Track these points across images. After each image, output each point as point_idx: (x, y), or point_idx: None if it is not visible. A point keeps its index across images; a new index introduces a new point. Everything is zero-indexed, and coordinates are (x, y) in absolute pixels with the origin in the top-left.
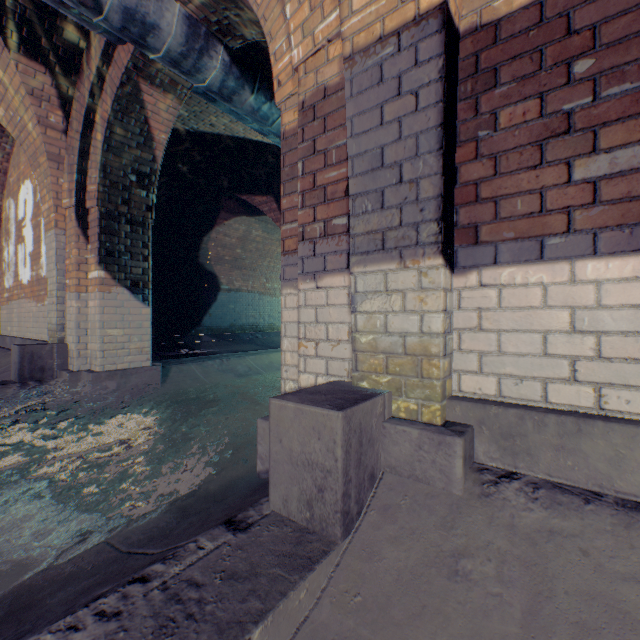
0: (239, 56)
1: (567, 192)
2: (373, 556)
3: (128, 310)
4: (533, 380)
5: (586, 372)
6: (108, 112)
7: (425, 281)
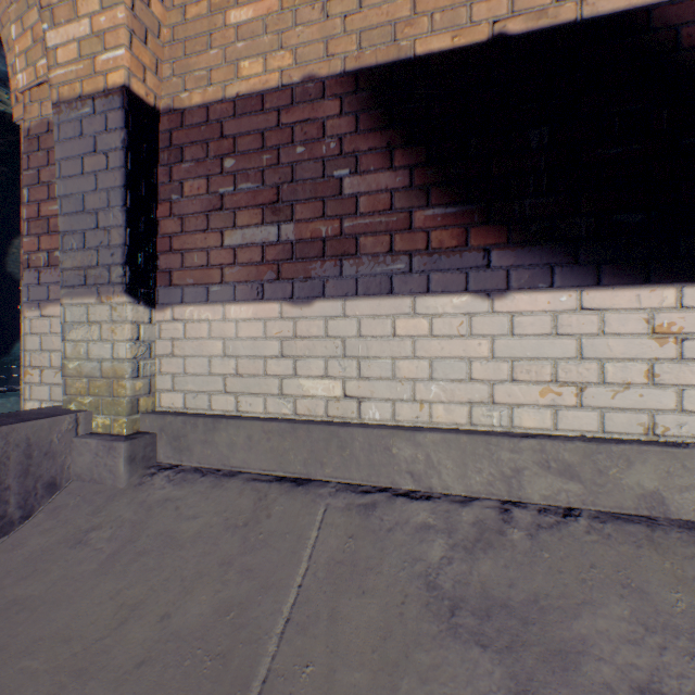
0: None
1: (222, 253)
2: (18, 547)
3: None
4: (204, 394)
5: (232, 385)
6: None
7: (116, 315)
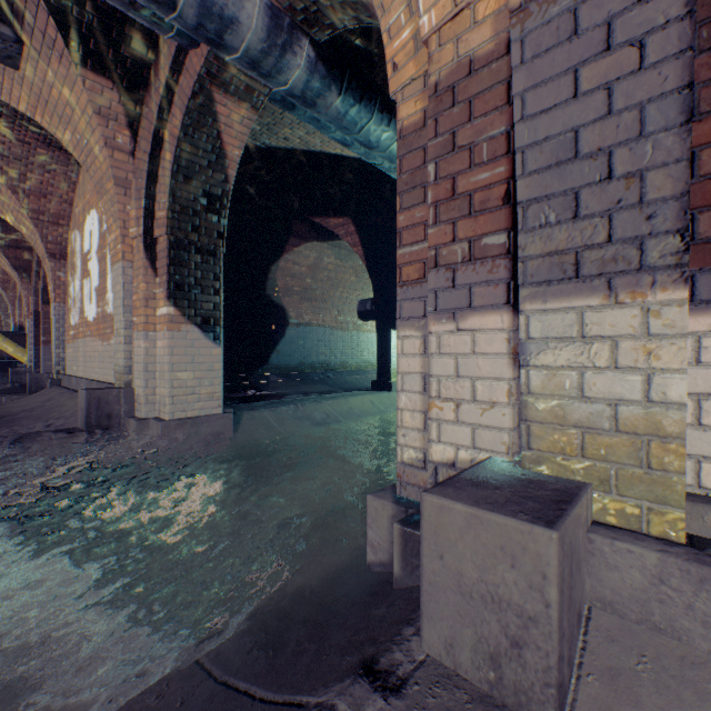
0: (326, 51)
1: None
2: None
3: (198, 350)
4: None
5: None
6: (178, 128)
7: (656, 324)
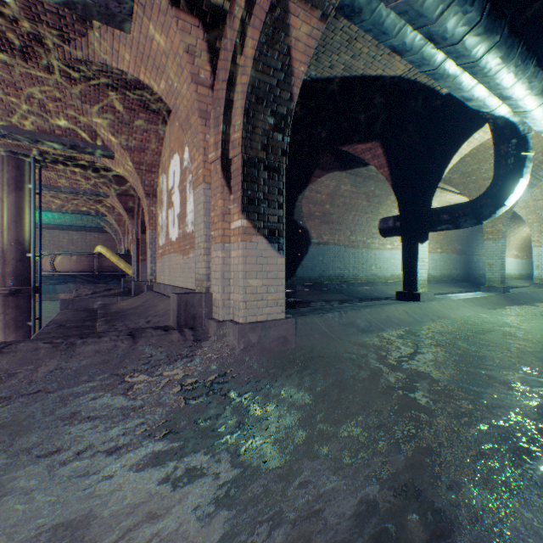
0: None
1: None
2: None
3: (265, 260)
4: None
5: None
6: (254, 47)
7: None
